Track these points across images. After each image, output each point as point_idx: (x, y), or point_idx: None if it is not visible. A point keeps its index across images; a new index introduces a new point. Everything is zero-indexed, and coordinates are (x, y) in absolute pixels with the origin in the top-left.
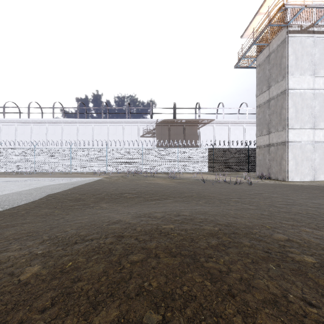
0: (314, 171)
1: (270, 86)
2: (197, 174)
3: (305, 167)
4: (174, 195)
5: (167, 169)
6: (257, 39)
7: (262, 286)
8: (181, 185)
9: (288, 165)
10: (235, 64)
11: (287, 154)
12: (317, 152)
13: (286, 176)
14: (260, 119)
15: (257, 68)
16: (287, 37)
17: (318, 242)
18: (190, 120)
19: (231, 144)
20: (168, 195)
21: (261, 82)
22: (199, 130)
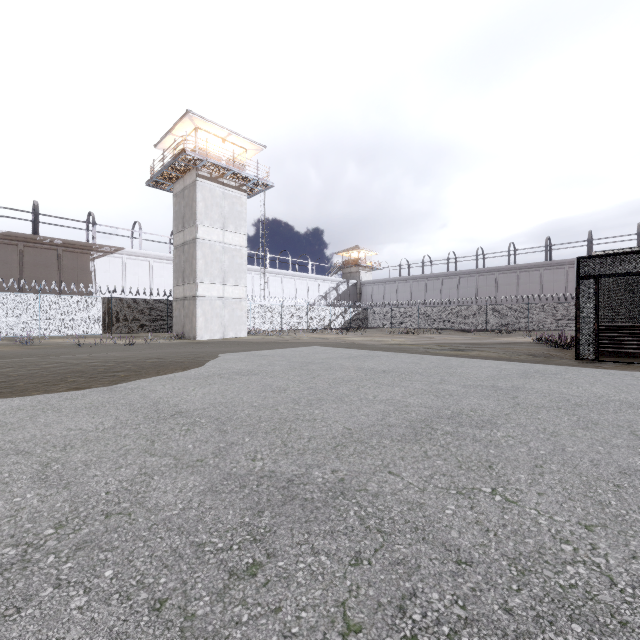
0: (224, 329)
1: (184, 227)
2: (80, 339)
3: (215, 325)
4: (22, 357)
5: (14, 332)
6: (167, 167)
7: (52, 361)
8: (39, 350)
9: (198, 322)
10: (147, 181)
11: (197, 310)
12: (227, 309)
13: (196, 335)
14: (177, 264)
15: (174, 198)
16: (197, 181)
17: (107, 355)
18: (73, 243)
19: (154, 291)
20: (12, 357)
21: (178, 218)
22: (94, 263)
